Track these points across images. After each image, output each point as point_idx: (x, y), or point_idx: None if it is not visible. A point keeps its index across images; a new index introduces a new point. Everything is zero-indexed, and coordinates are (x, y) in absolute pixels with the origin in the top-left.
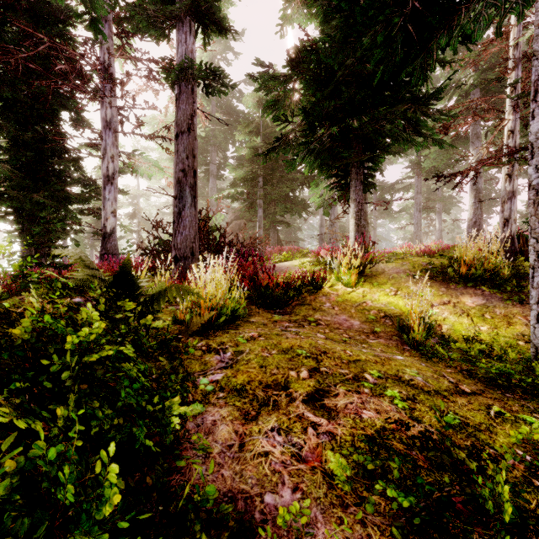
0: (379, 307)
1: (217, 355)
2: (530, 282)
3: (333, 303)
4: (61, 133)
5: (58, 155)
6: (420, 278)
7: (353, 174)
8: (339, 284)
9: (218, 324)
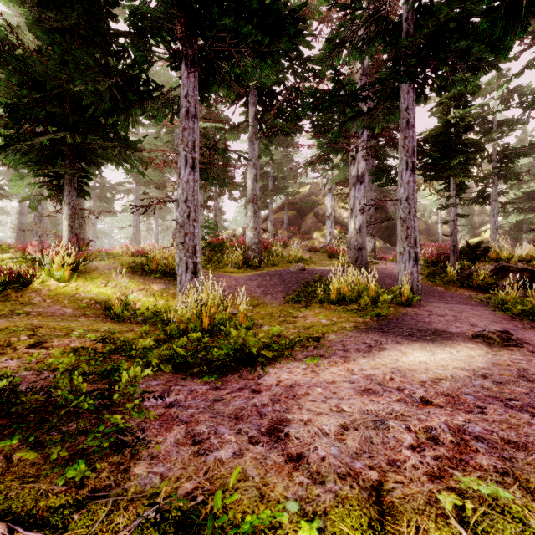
0: (91, 296)
1: None
2: (177, 273)
3: (44, 296)
4: None
5: None
6: (127, 273)
7: (67, 180)
8: (52, 279)
9: None
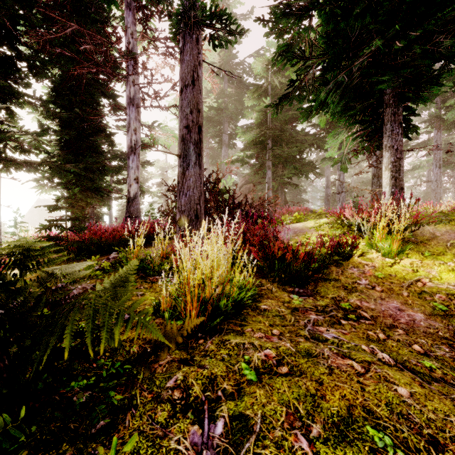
0: (447, 291)
1: (196, 428)
2: None
3: (370, 280)
4: (98, 114)
5: (95, 133)
6: None
7: (388, 116)
8: (373, 252)
9: (212, 326)
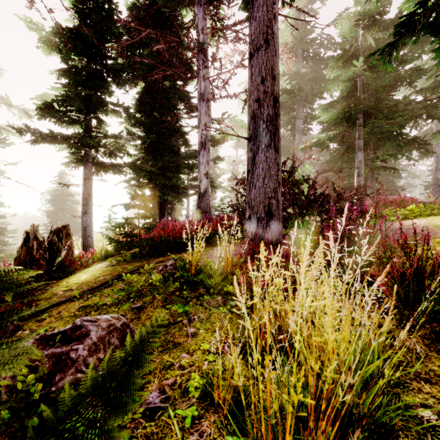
0: None
1: None
2: None
3: None
4: (173, 116)
5: (171, 134)
6: None
7: None
8: None
9: None
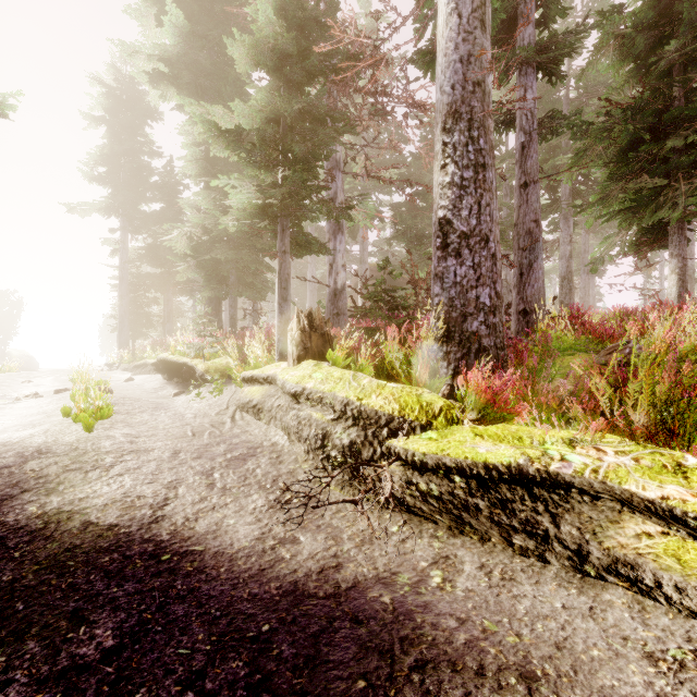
0: None
1: None
2: None
3: None
4: None
5: None
6: None
7: (674, 229)
8: None
9: None
